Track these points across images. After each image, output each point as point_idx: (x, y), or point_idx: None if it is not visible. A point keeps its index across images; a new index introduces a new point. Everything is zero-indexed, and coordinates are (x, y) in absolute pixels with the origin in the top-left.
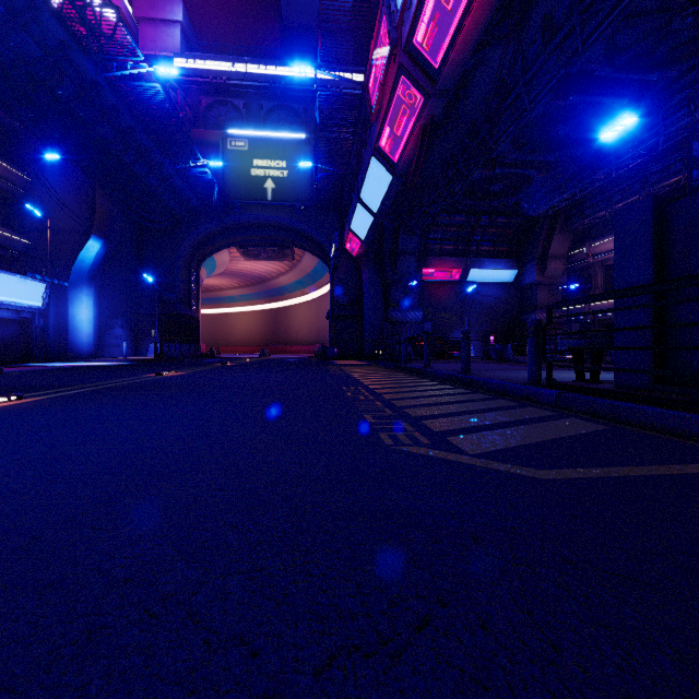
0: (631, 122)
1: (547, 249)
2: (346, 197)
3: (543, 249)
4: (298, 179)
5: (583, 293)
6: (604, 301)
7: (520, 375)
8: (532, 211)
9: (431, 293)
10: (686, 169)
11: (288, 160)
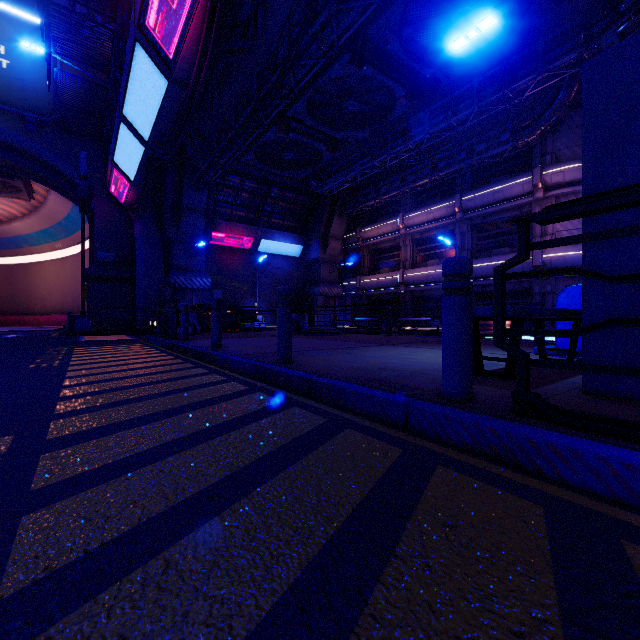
0: (489, 28)
1: (329, 229)
2: (108, 119)
3: (325, 229)
4: (30, 79)
5: (354, 271)
6: (371, 279)
7: (367, 361)
8: (319, 188)
9: (222, 259)
10: (431, 175)
11: (11, 45)
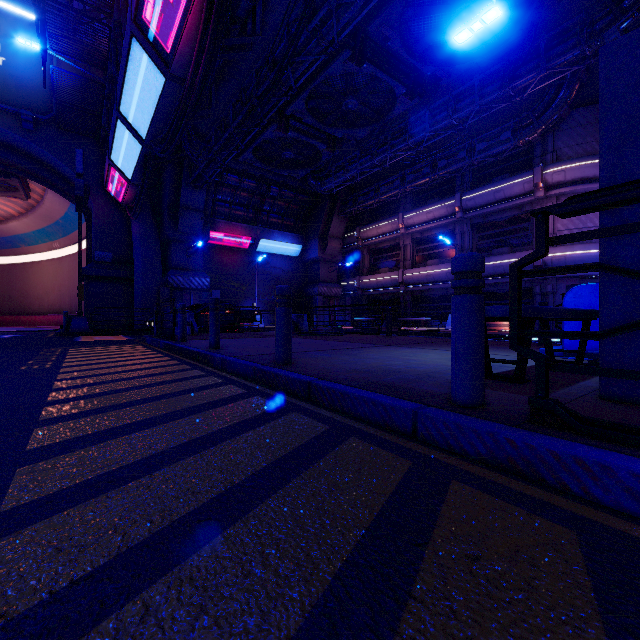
0: (494, 20)
1: (328, 229)
2: (105, 117)
3: (324, 228)
4: (26, 77)
5: (354, 271)
6: (370, 279)
7: (369, 363)
8: (319, 187)
9: (220, 259)
10: (432, 174)
11: (7, 42)
